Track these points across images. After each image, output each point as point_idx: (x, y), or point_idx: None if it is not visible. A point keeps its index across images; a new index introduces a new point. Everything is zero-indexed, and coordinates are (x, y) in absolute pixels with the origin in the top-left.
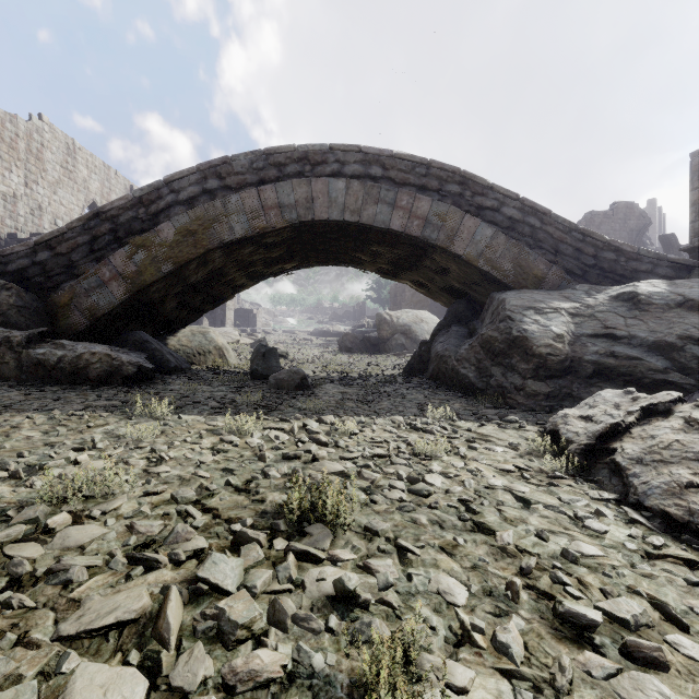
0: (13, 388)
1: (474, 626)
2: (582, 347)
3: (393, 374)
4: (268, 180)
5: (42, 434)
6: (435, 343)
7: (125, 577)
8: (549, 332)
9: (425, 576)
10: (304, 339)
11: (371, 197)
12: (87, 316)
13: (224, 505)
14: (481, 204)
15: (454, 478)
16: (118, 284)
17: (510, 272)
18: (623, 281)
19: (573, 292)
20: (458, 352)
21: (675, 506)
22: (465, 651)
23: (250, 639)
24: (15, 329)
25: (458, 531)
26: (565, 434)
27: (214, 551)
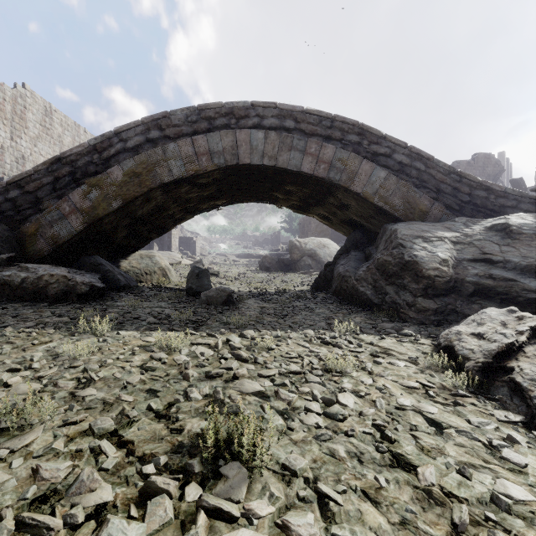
0: None
1: None
2: (464, 270)
3: (303, 290)
4: (200, 131)
5: None
6: (337, 265)
7: None
8: (436, 257)
9: None
10: (232, 260)
11: (286, 145)
12: (51, 243)
13: (141, 436)
14: (376, 151)
15: (365, 397)
16: (76, 217)
17: (400, 207)
18: (492, 214)
19: (454, 223)
20: (357, 273)
21: None
22: None
23: None
24: None
25: (377, 466)
26: (460, 350)
27: (119, 505)
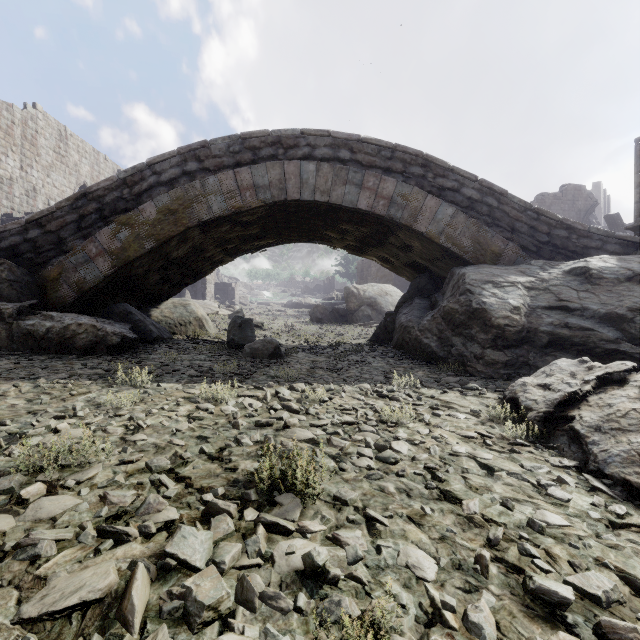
0: (4, 357)
1: (445, 603)
2: (538, 319)
3: (360, 343)
4: (243, 163)
5: (26, 402)
6: (399, 314)
7: (93, 551)
8: (507, 304)
9: (394, 548)
10: (278, 310)
11: (340, 178)
12: (75, 289)
13: (197, 473)
14: (442, 185)
15: (420, 445)
16: (104, 260)
17: (469, 248)
18: (574, 257)
19: (529, 267)
20: (420, 323)
21: (636, 474)
22: (437, 632)
23: (217, 620)
24: (7, 301)
25: (425, 500)
26: (524, 401)
27: (185, 522)
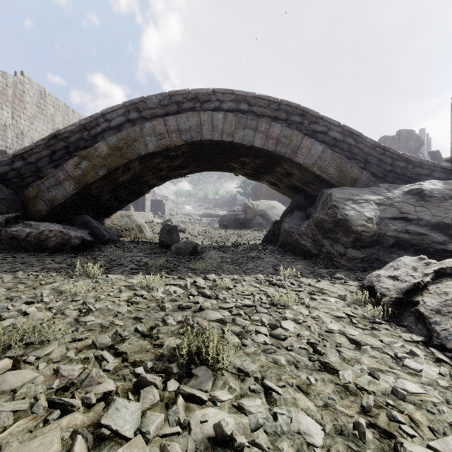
0: None
1: None
2: (385, 226)
3: (255, 243)
4: (171, 113)
5: (6, 290)
6: (283, 223)
7: (43, 421)
8: (363, 216)
9: (287, 415)
10: (196, 219)
11: (241, 124)
12: (48, 205)
13: (132, 349)
14: (315, 129)
15: (303, 324)
16: (69, 183)
17: (334, 175)
18: (410, 181)
19: (378, 188)
20: (299, 229)
21: None
22: None
23: None
24: None
25: (309, 370)
26: (379, 289)
27: (120, 393)
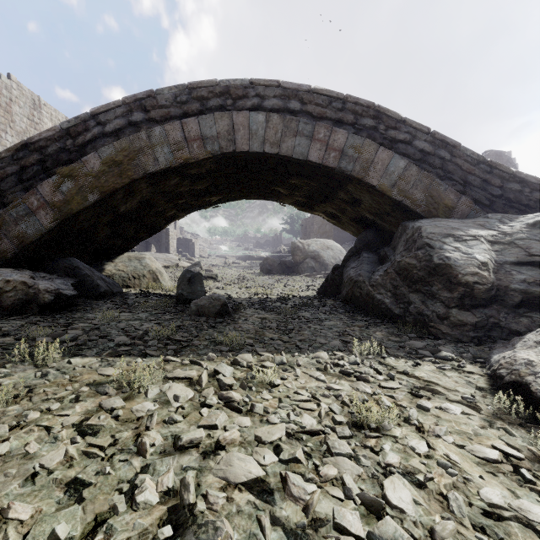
0: None
1: None
2: (507, 275)
3: (308, 295)
4: (191, 113)
5: None
6: (347, 268)
7: None
8: (474, 260)
9: None
10: (233, 262)
11: (290, 129)
12: (16, 243)
13: None
14: (394, 137)
15: (428, 487)
16: (46, 212)
17: (422, 202)
18: (527, 210)
19: (487, 220)
20: (372, 277)
21: None
22: None
23: None
24: None
25: None
26: None
27: None
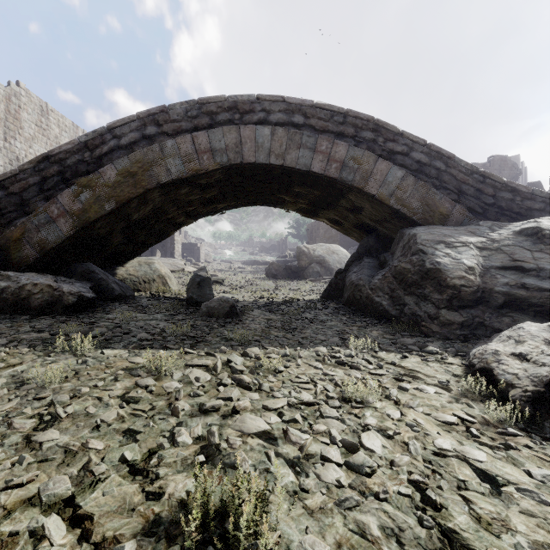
0: None
1: None
2: (492, 279)
3: (312, 299)
4: (201, 127)
5: None
6: (349, 273)
7: None
8: (462, 265)
9: None
10: (238, 267)
11: (294, 142)
12: (37, 249)
13: (105, 505)
14: (392, 149)
15: (395, 438)
16: (65, 220)
17: (418, 210)
18: (518, 218)
19: (478, 227)
20: (371, 281)
21: None
22: None
23: None
24: None
25: None
26: (501, 375)
27: None
